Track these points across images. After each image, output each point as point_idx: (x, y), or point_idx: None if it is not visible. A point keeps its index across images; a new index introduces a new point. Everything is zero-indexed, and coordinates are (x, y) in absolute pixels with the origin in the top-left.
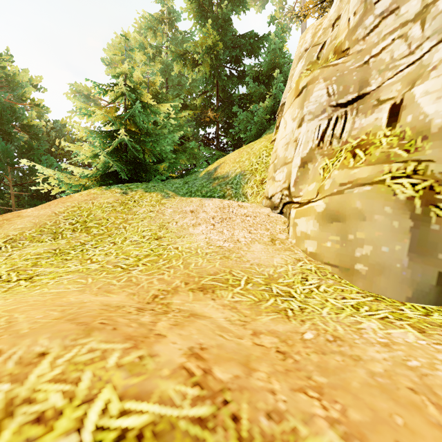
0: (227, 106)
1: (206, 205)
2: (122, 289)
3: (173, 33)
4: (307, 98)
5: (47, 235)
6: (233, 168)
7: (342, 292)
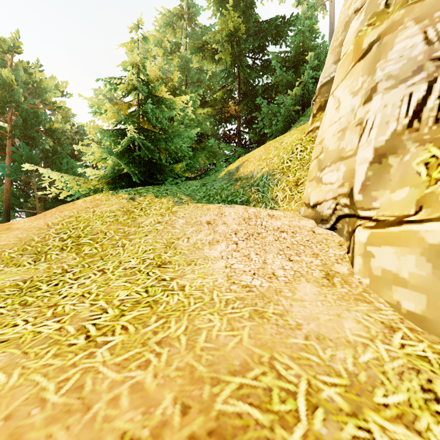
0: (250, 99)
1: (227, 214)
2: (49, 425)
3: (192, 28)
4: (383, 55)
5: (28, 256)
6: (259, 167)
7: None
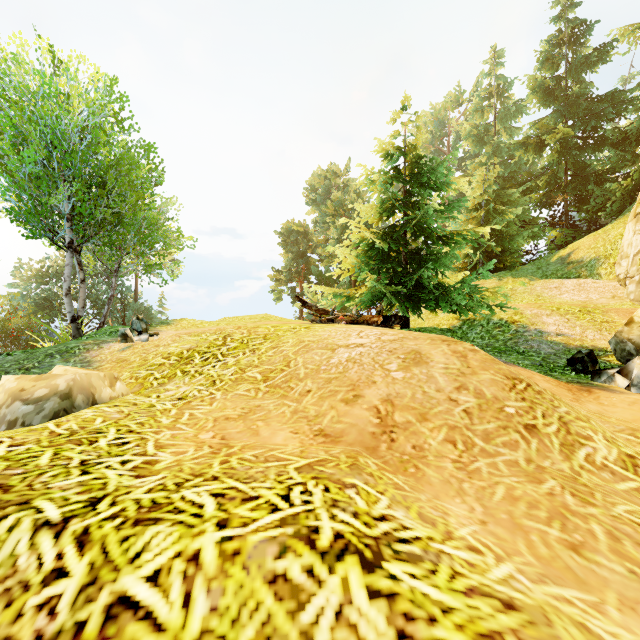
0: (579, 183)
1: (566, 283)
2: None
3: (501, 102)
4: (638, 222)
5: None
6: (588, 254)
7: (636, 307)
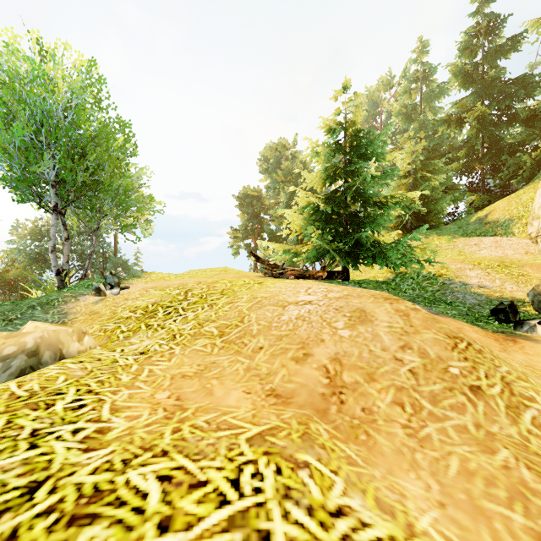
0: (494, 154)
1: (484, 241)
2: None
3: (426, 85)
4: None
5: None
6: (503, 215)
7: None
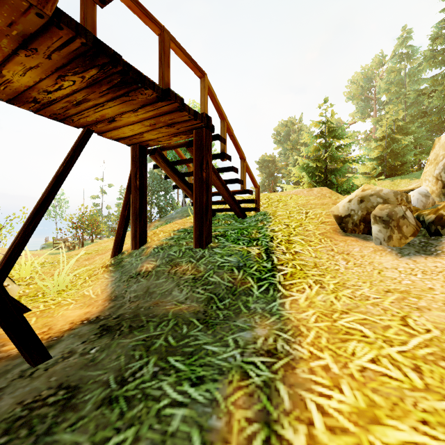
0: None
1: None
2: None
3: (410, 63)
4: None
5: None
6: None
7: None
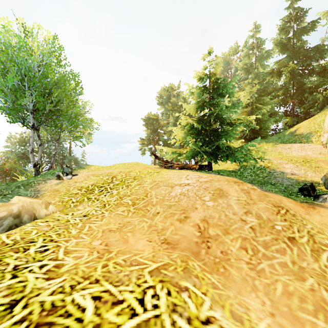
0: (300, 93)
1: (294, 146)
2: None
3: (259, 51)
4: None
5: None
6: (305, 130)
7: None
